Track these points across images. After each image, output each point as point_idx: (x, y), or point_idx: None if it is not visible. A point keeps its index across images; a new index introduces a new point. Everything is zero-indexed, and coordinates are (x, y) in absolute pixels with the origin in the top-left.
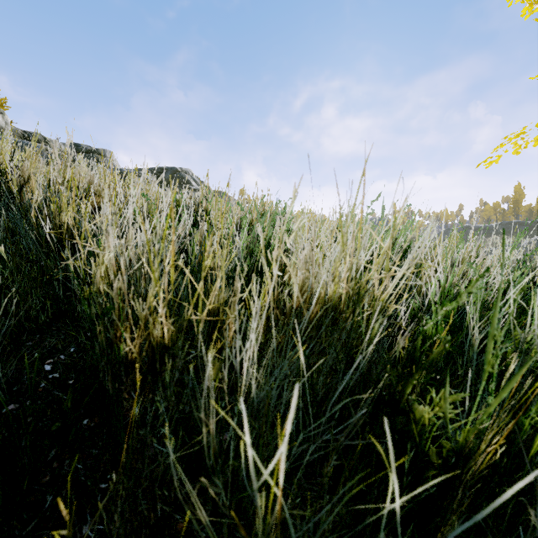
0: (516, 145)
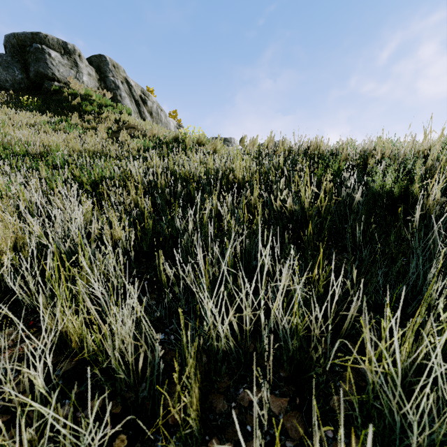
0: None
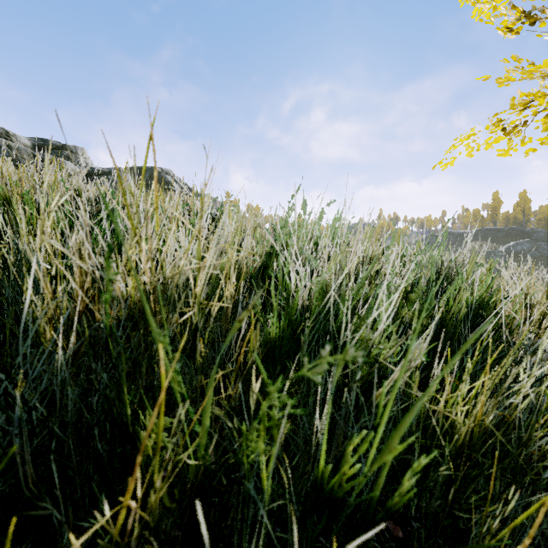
0: (469, 147)
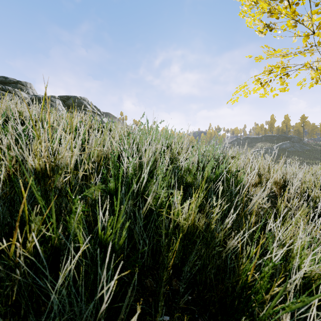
0: (245, 92)
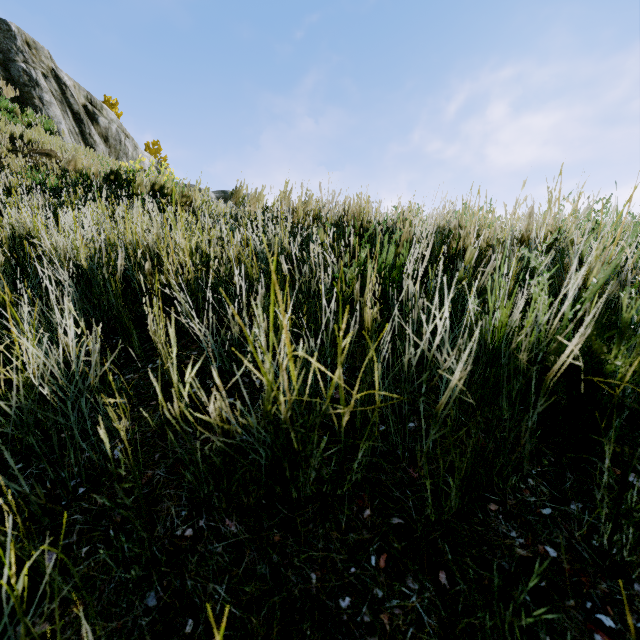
0: None
